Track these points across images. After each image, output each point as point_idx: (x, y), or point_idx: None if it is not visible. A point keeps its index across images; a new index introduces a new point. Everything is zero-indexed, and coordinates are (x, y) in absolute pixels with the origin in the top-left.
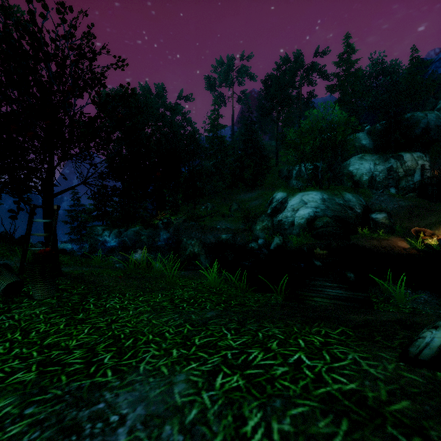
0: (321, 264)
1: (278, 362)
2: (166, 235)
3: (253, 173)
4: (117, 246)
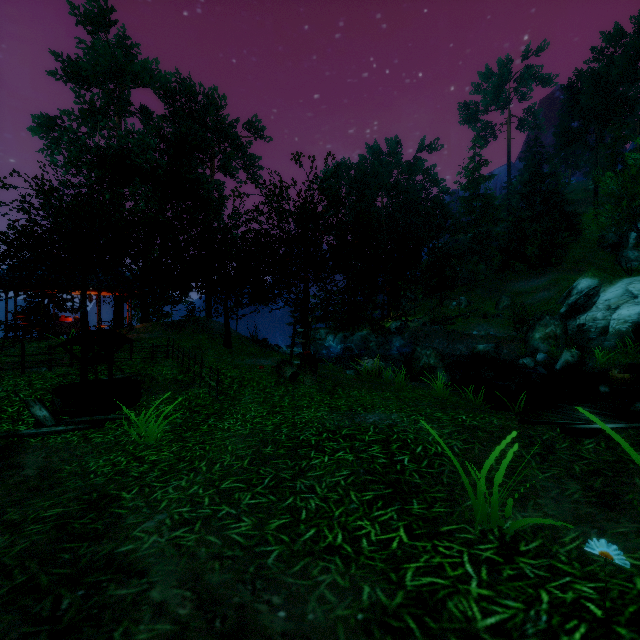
0: (607, 390)
1: (447, 416)
2: (400, 342)
3: (542, 246)
4: (343, 353)
